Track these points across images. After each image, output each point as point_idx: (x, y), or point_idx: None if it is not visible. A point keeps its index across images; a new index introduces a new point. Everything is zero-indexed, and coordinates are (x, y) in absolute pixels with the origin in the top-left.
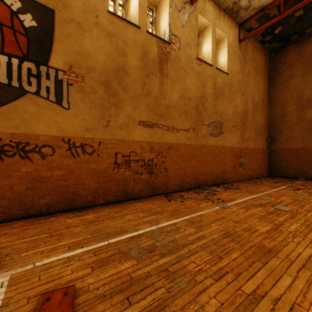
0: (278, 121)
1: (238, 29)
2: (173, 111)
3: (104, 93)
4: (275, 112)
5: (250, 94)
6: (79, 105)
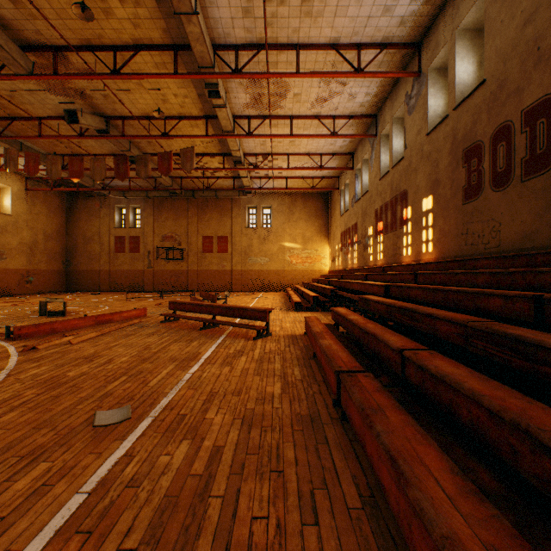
0: (73, 249)
1: (26, 181)
2: None
3: None
4: (71, 242)
5: (42, 228)
6: None
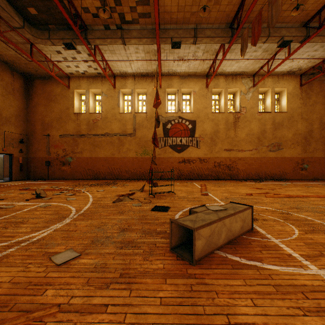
0: None
1: (299, 78)
2: (242, 142)
3: (210, 141)
4: None
5: (316, 118)
6: (202, 147)
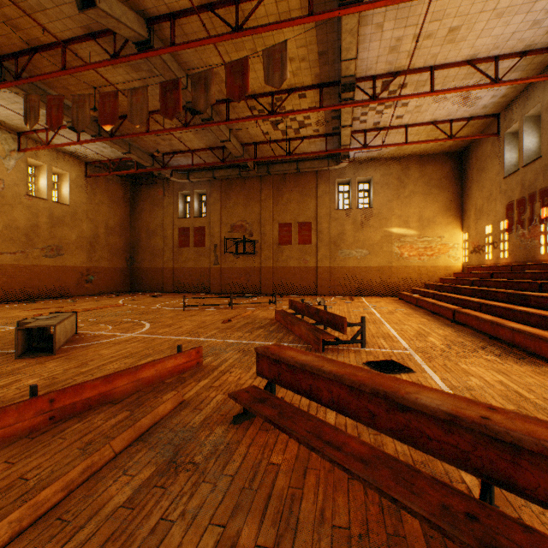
0: (137, 244)
1: (85, 166)
2: None
3: None
4: (135, 236)
5: (104, 221)
6: None
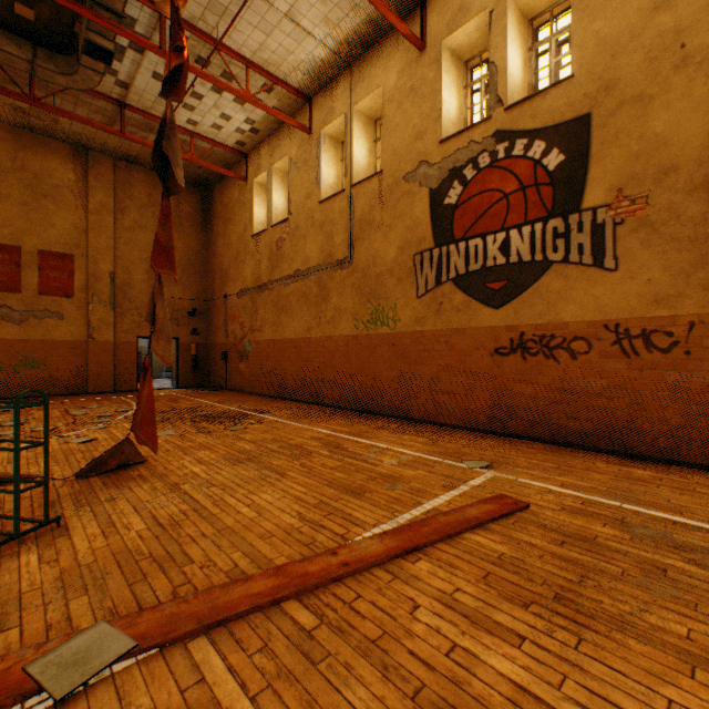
0: None
1: None
2: None
3: (704, 208)
4: None
5: None
6: (636, 256)
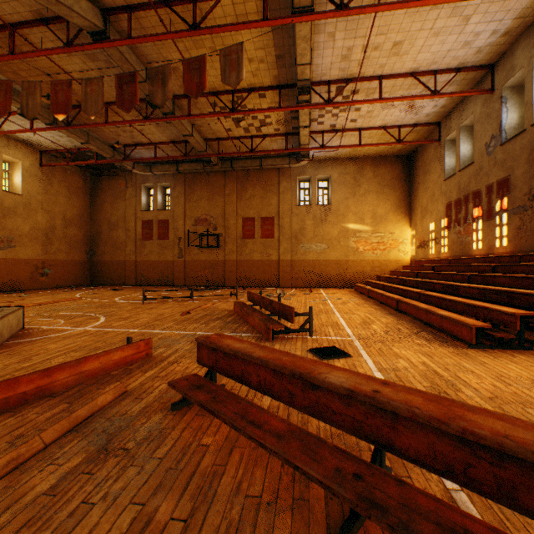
0: (97, 236)
1: (40, 155)
2: None
3: None
4: (95, 228)
5: (61, 212)
6: None
